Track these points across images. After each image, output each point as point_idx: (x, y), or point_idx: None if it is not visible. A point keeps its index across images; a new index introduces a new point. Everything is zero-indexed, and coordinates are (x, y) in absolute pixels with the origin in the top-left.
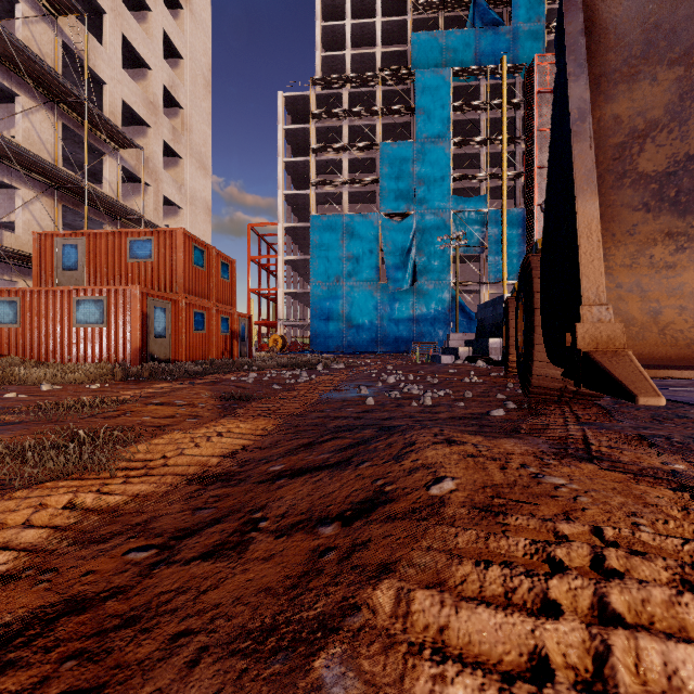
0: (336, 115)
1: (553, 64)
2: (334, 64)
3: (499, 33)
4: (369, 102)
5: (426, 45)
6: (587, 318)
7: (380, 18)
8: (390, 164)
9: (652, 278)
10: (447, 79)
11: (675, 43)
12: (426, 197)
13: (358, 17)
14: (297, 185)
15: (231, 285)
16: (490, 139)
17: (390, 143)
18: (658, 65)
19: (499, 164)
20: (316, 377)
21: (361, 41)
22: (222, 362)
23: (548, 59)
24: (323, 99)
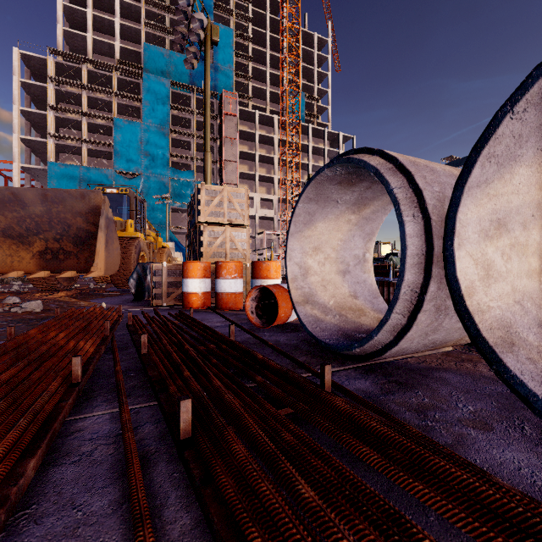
0: (75, 85)
1: (233, 99)
2: (77, 39)
3: None
4: (107, 82)
5: (155, 55)
6: None
7: (118, 20)
8: (123, 135)
9: (14, 253)
10: (167, 86)
11: None
12: (151, 165)
13: (101, 9)
14: (39, 131)
15: None
16: (197, 135)
17: (123, 120)
18: None
19: None
20: None
21: (104, 30)
22: None
23: (230, 95)
24: (63, 67)
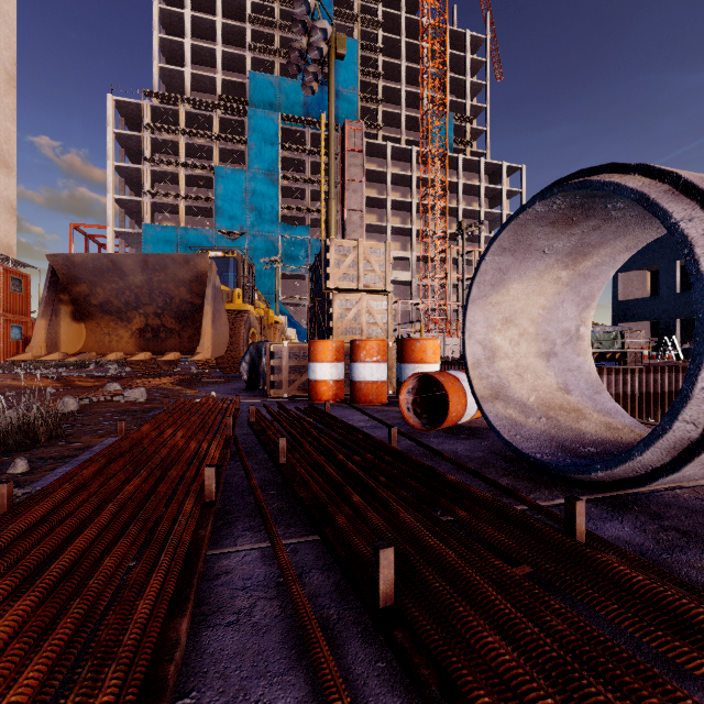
0: (172, 131)
1: (358, 130)
2: (174, 77)
3: (323, 91)
4: (208, 123)
5: (262, 84)
6: (30, 346)
7: (220, 47)
8: (225, 186)
9: (112, 331)
10: (276, 122)
11: (81, 279)
12: (258, 221)
13: (201, 37)
14: (134, 189)
15: (25, 297)
16: (313, 179)
17: (225, 168)
18: (81, 283)
19: (324, 199)
20: (62, 371)
21: (203, 61)
22: (4, 364)
23: (354, 125)
24: (159, 111)
